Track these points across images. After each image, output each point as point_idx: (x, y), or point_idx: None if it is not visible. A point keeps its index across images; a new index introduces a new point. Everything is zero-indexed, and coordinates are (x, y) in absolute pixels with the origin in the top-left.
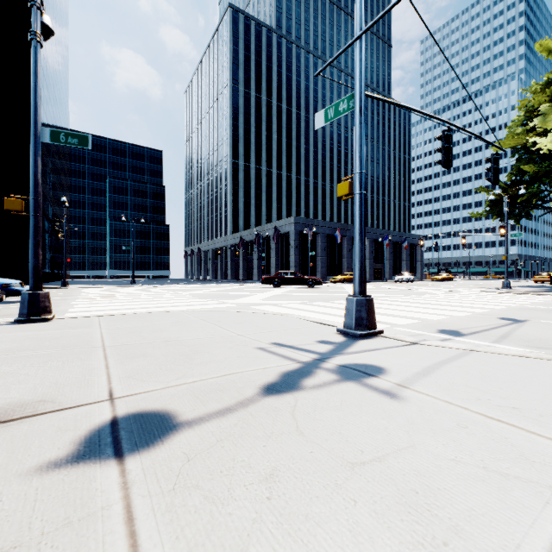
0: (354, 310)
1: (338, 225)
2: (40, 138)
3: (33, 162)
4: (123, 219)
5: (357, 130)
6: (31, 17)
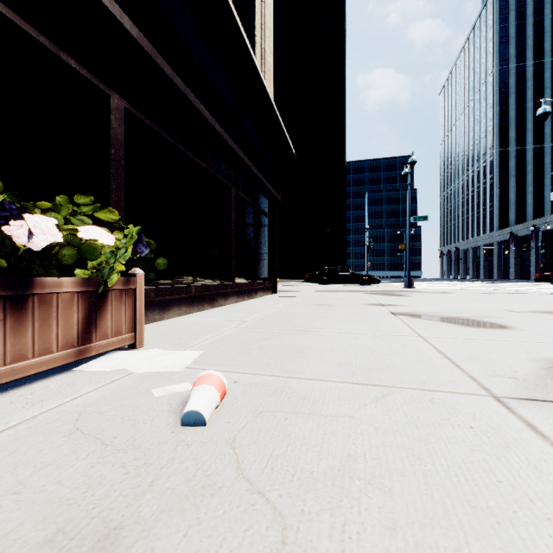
0: None
1: None
2: (410, 221)
3: (408, 231)
4: (398, 233)
5: None
6: (342, 115)
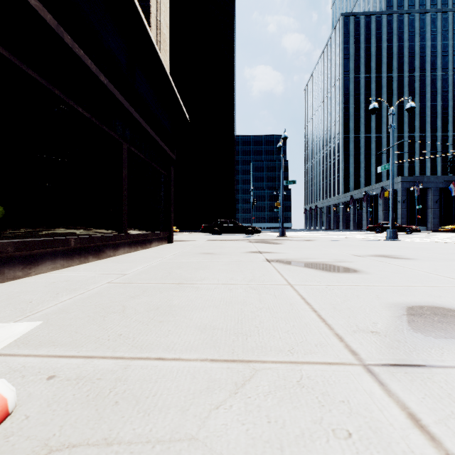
0: (388, 233)
1: (454, 178)
2: (283, 184)
3: (282, 191)
4: (275, 193)
5: (390, 176)
6: (232, 97)
